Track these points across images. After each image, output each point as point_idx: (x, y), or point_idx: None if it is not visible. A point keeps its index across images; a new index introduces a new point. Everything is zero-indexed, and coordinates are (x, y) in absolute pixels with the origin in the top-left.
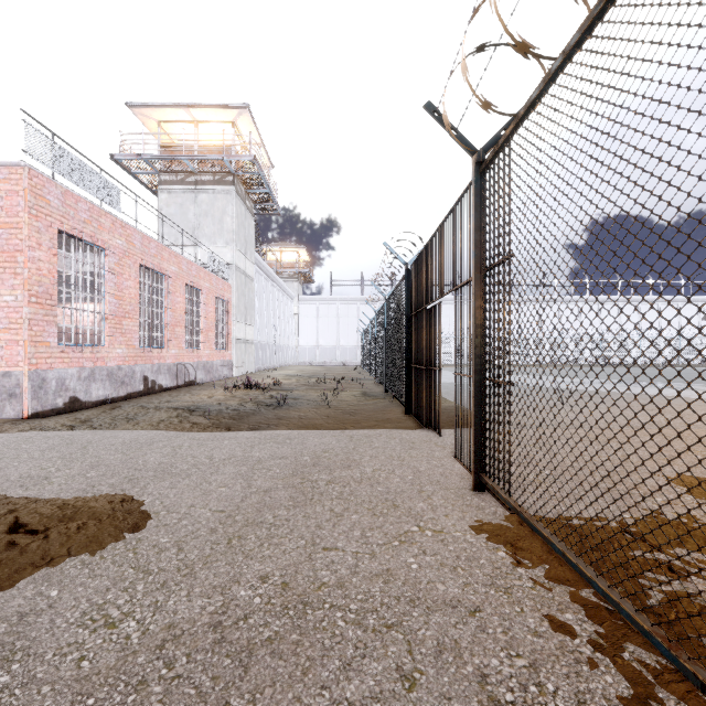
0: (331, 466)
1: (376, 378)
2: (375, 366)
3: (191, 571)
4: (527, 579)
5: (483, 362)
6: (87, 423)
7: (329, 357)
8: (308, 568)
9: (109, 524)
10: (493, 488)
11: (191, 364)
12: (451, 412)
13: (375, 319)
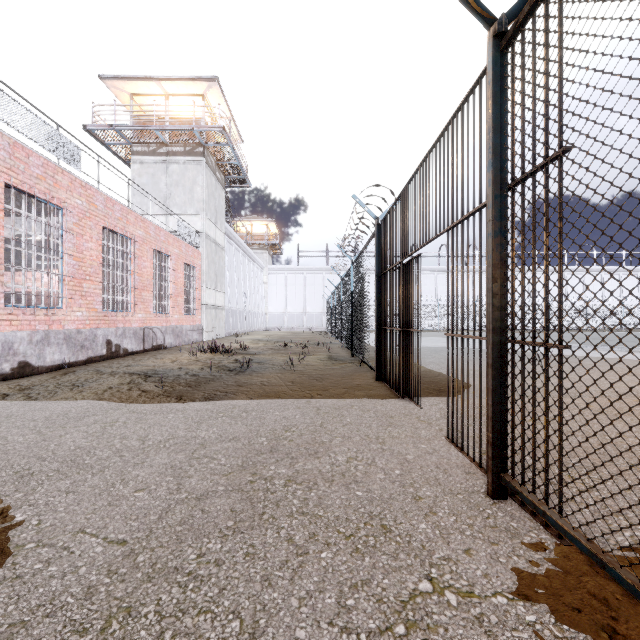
0: (293, 452)
1: (342, 342)
2: (341, 331)
3: None
4: None
5: (507, 316)
6: (26, 391)
7: (296, 323)
8: None
9: None
10: (533, 503)
11: (159, 328)
12: (424, 377)
13: (341, 284)
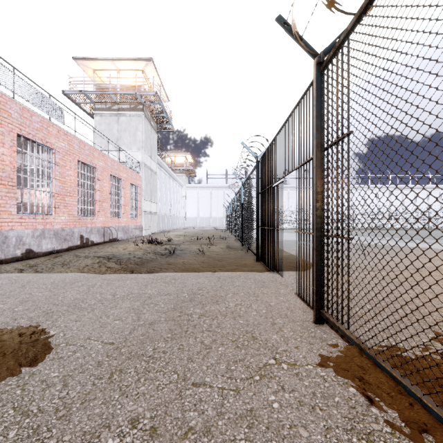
0: (203, 301)
1: (236, 237)
2: (235, 229)
3: (67, 413)
4: (384, 422)
5: (323, 221)
6: (34, 267)
7: (205, 224)
8: (177, 408)
9: (11, 358)
10: (334, 323)
11: (114, 227)
12: (288, 259)
13: (235, 198)
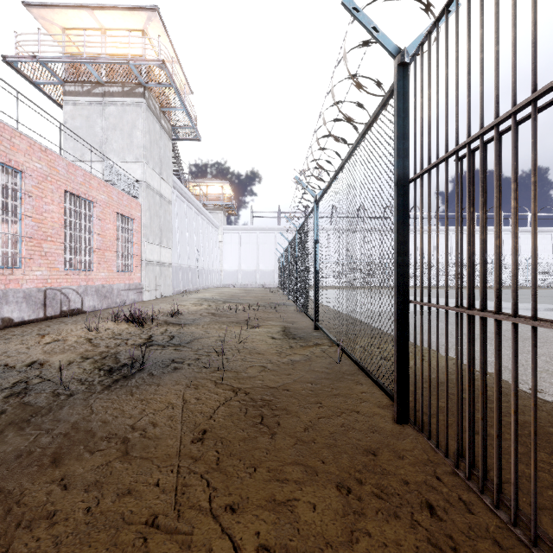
0: None
1: (298, 305)
2: (296, 291)
3: None
4: None
5: None
6: None
7: (250, 280)
8: None
9: None
10: None
11: (73, 289)
12: None
13: (296, 236)
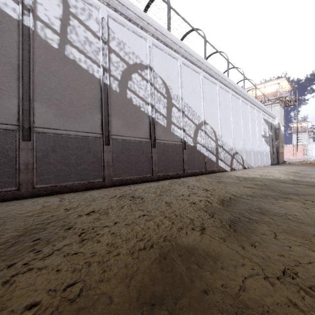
0: None
1: None
2: None
3: None
4: None
5: None
6: None
7: None
8: None
9: None
10: None
11: (305, 158)
12: None
13: None
